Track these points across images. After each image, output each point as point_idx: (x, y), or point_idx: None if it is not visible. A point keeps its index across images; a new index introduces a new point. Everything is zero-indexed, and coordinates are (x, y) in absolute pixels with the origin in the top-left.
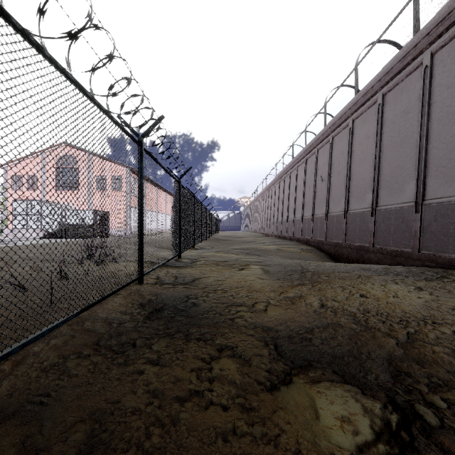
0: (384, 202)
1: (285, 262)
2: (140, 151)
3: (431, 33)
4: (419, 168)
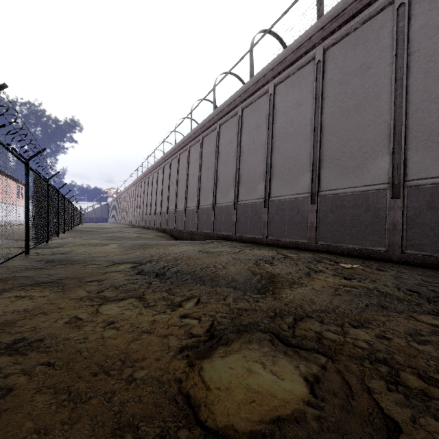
0: (202, 203)
1: (137, 242)
2: (27, 169)
3: (218, 115)
4: (214, 186)
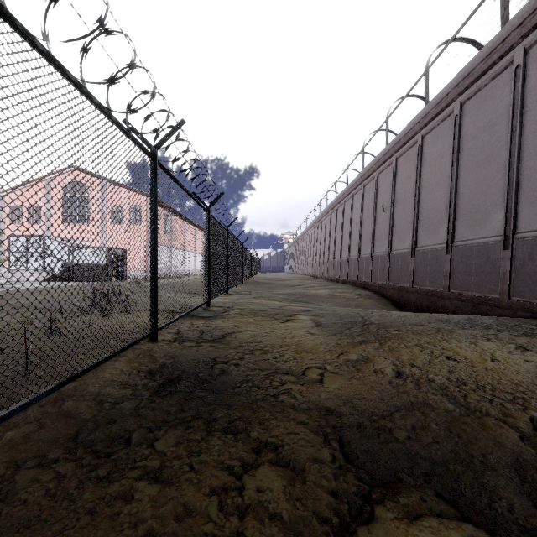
0: (463, 236)
1: (341, 311)
2: (153, 166)
3: (525, 22)
4: (509, 194)
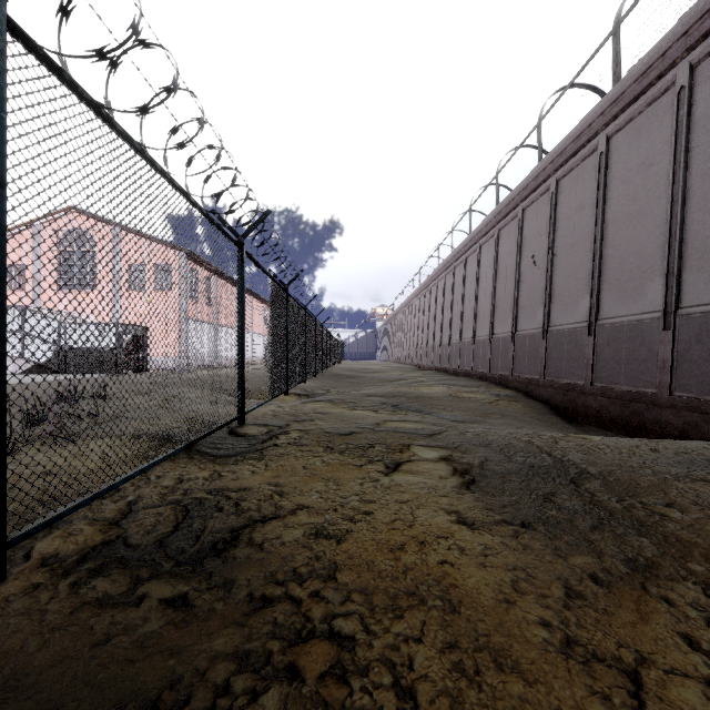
0: (701, 297)
1: (493, 436)
2: None
3: None
4: None
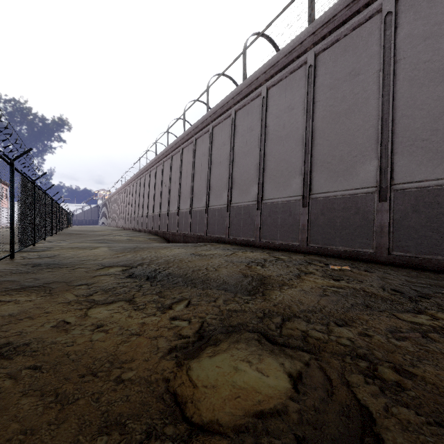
0: (195, 206)
1: (128, 245)
2: (12, 169)
3: (211, 116)
4: (208, 189)
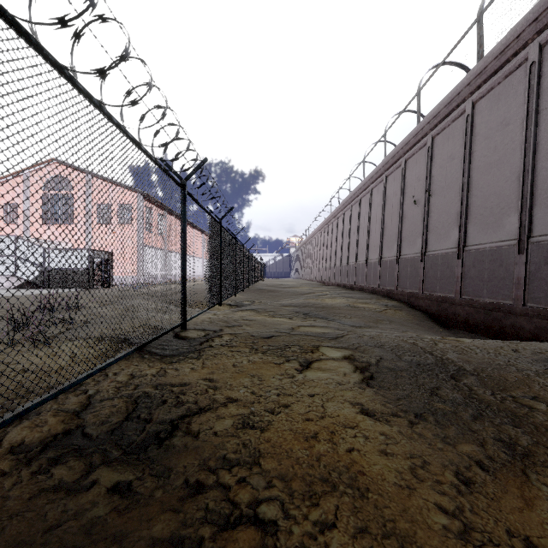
0: None
1: (385, 339)
2: None
3: None
4: None
